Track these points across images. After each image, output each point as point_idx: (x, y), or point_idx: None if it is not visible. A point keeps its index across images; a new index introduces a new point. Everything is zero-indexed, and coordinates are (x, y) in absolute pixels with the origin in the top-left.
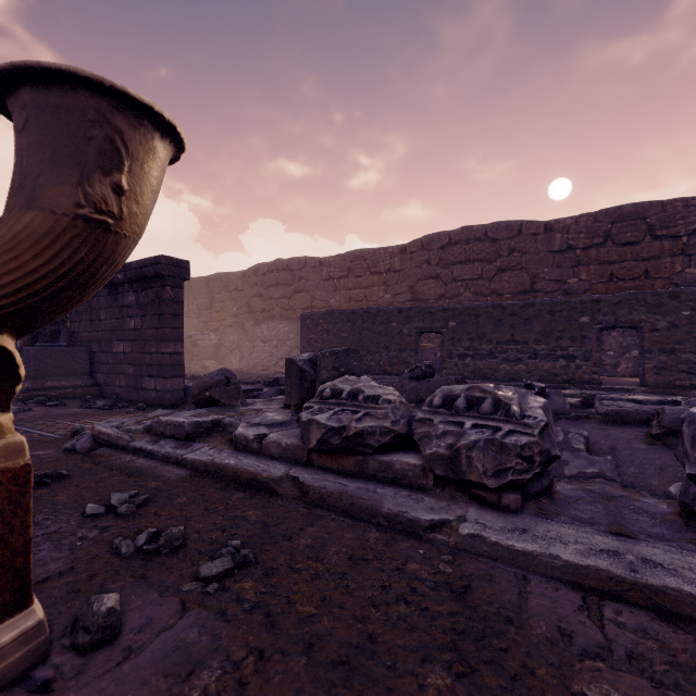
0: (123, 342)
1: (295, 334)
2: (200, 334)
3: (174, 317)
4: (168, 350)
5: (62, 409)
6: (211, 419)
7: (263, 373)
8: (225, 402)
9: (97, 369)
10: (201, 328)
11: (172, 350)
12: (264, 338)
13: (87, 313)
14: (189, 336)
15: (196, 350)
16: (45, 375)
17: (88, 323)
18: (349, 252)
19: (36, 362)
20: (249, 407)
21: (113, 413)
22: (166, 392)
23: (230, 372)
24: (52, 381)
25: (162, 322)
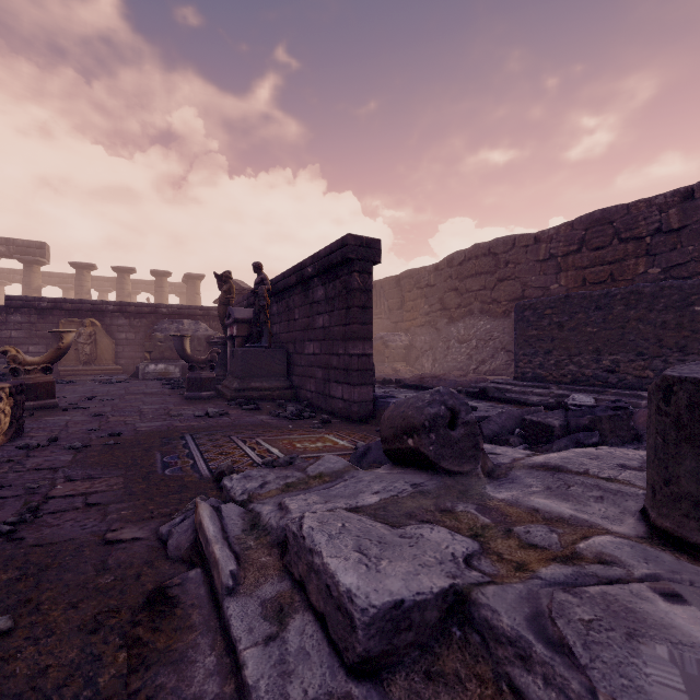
0: (313, 342)
1: (500, 332)
2: (391, 335)
3: (362, 310)
4: (355, 351)
5: (253, 415)
6: (437, 582)
7: (463, 380)
8: (449, 467)
9: (292, 371)
10: (392, 329)
11: (360, 351)
12: (460, 338)
13: (285, 314)
14: (381, 337)
15: (387, 352)
16: (249, 376)
17: (286, 324)
18: (582, 217)
19: (243, 363)
20: (511, 491)
21: (295, 427)
22: (354, 402)
23: (454, 397)
24: (255, 381)
25: (349, 317)
